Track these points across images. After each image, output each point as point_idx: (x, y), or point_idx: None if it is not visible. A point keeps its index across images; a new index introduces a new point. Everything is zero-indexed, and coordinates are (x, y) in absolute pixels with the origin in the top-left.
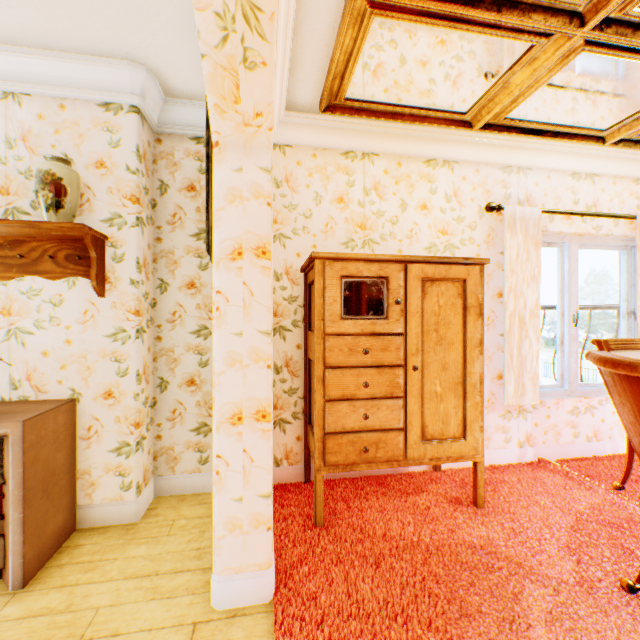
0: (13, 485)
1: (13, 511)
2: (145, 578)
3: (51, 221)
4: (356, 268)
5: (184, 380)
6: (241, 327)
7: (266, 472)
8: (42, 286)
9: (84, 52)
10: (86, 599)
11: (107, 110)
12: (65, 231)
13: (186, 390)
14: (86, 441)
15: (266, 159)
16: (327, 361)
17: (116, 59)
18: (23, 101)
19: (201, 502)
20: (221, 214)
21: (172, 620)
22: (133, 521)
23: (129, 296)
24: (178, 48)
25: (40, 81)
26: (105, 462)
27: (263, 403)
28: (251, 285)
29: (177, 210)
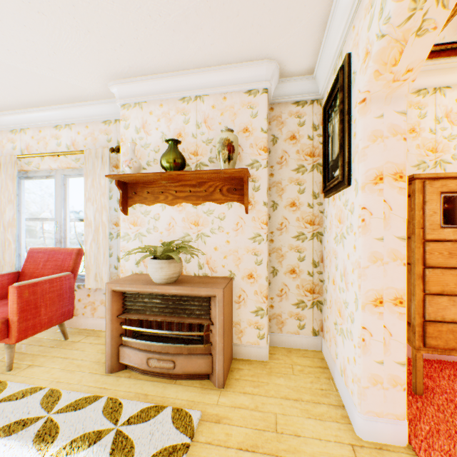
0: (218, 326)
1: (218, 341)
2: (295, 401)
3: (230, 168)
4: (455, 184)
5: (287, 269)
6: (381, 234)
7: (402, 345)
8: (214, 208)
9: (240, 61)
10: (264, 405)
11: (249, 95)
12: (233, 174)
13: (289, 276)
14: (237, 304)
15: (402, 105)
16: (426, 262)
17: (258, 60)
18: (204, 99)
19: (303, 355)
20: (365, 151)
21: (332, 437)
22: (265, 360)
23: (262, 213)
24: (303, 42)
25: (214, 85)
26: (248, 319)
27: (399, 292)
28: (389, 202)
29: (283, 154)
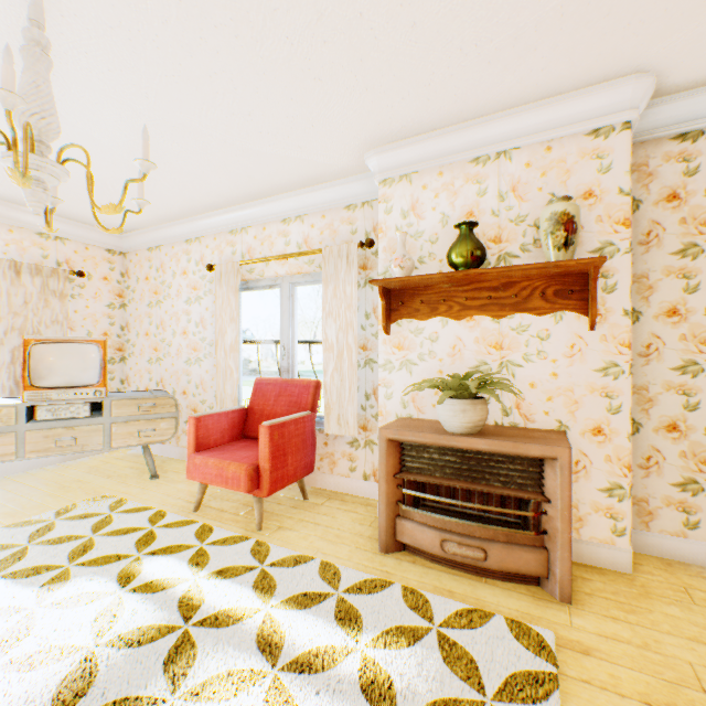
0: (560, 505)
1: (560, 529)
2: None
3: (572, 259)
4: None
5: (660, 424)
6: None
7: None
8: (528, 322)
9: (583, 86)
10: (659, 644)
11: (594, 137)
12: (572, 267)
13: (663, 436)
14: (572, 474)
15: None
16: None
17: (616, 79)
18: (512, 156)
19: (701, 575)
20: None
21: None
22: (626, 571)
23: (620, 328)
24: None
25: (531, 132)
26: (592, 500)
27: None
28: None
29: (651, 227)
